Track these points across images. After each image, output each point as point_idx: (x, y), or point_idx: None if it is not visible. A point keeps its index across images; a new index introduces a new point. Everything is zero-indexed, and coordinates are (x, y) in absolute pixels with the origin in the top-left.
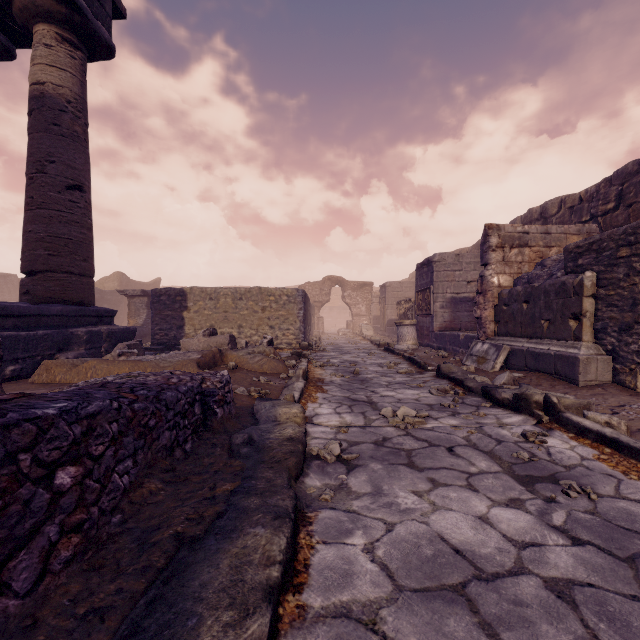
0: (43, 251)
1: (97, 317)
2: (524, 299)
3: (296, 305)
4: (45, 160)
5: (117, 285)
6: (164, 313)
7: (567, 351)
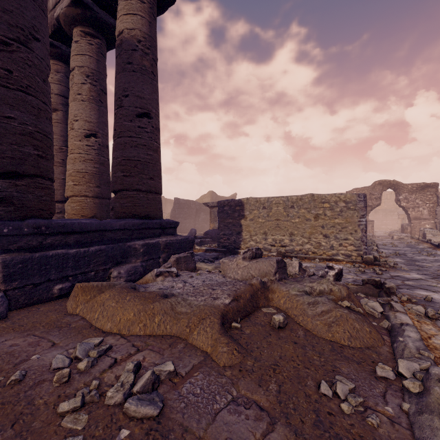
0: (120, 173)
1: (160, 229)
2: None
3: (356, 212)
4: (122, 96)
5: (210, 199)
6: (226, 221)
7: None
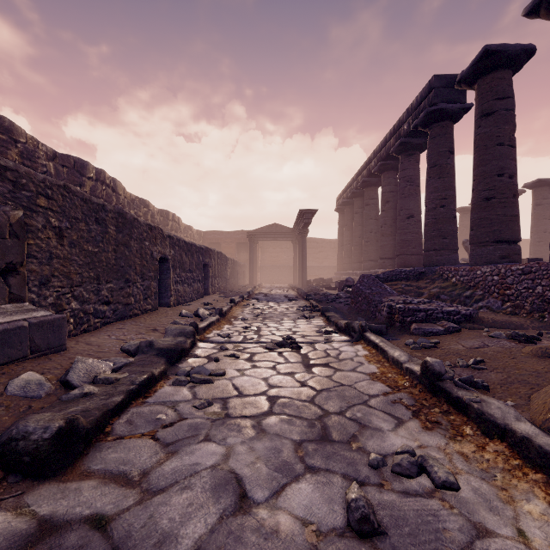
0: None
1: None
2: None
3: None
4: None
5: None
6: None
7: (36, 316)
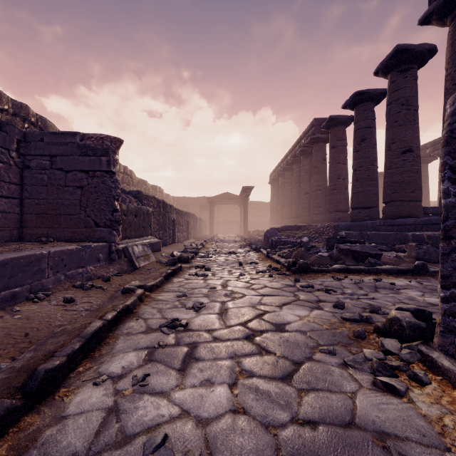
0: None
1: None
2: (135, 214)
3: None
4: None
5: None
6: None
7: (156, 240)
